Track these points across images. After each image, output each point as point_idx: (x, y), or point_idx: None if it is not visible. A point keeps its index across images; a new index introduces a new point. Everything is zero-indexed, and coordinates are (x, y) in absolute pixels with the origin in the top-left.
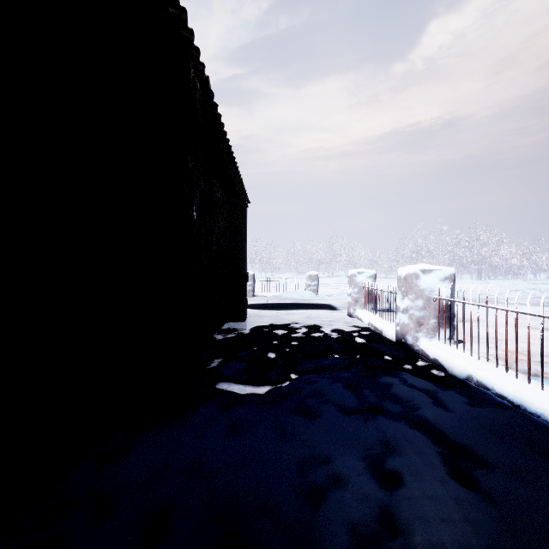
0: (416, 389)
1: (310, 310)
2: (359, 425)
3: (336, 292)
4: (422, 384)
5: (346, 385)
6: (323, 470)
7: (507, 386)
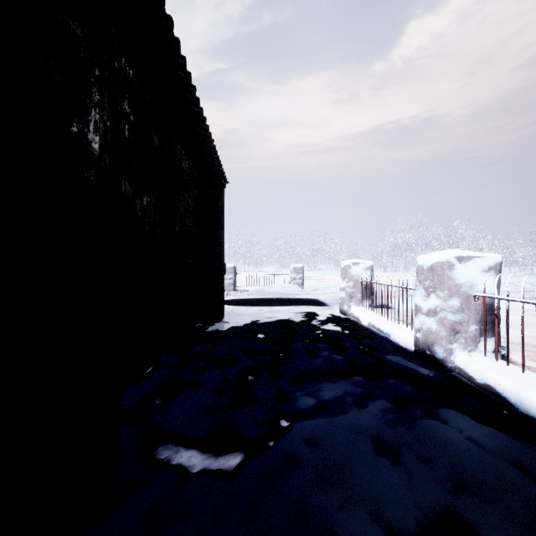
0: (496, 457)
1: (297, 306)
2: None
3: (323, 285)
4: (503, 446)
5: (374, 449)
6: None
7: None
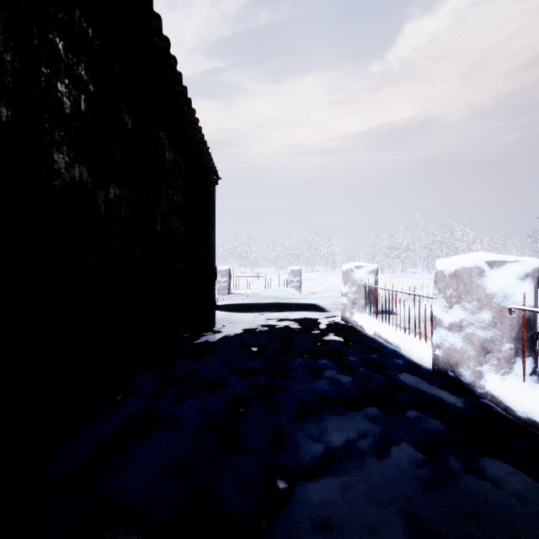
0: None
1: (295, 312)
2: None
3: (321, 288)
4: None
5: (409, 536)
6: None
7: None
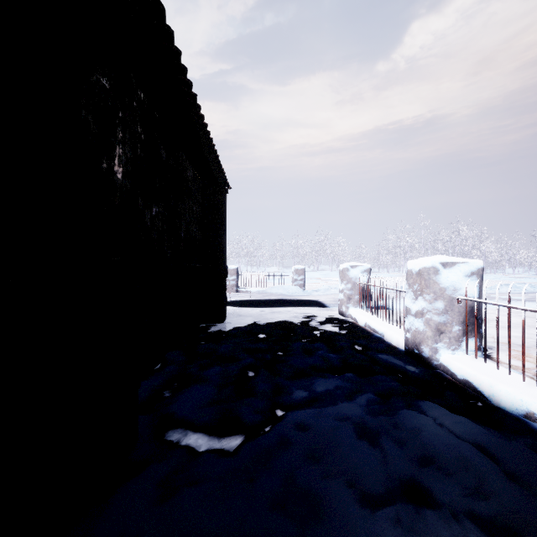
0: (462, 440)
1: (298, 307)
2: None
3: (324, 286)
4: (469, 431)
5: (356, 433)
6: None
7: None
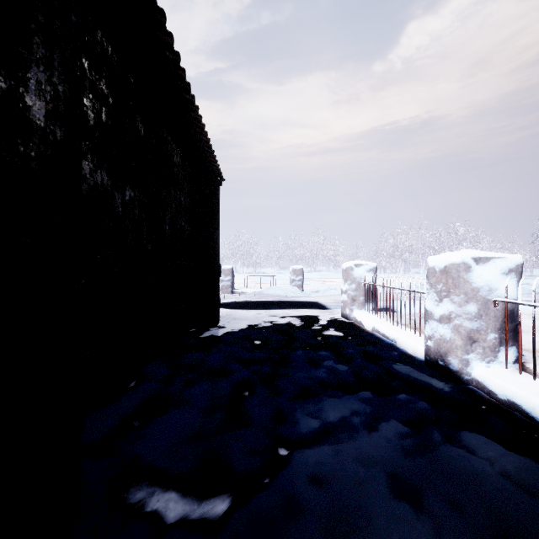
0: None
1: (297, 309)
2: None
3: (323, 287)
4: None
5: (390, 488)
6: None
7: None
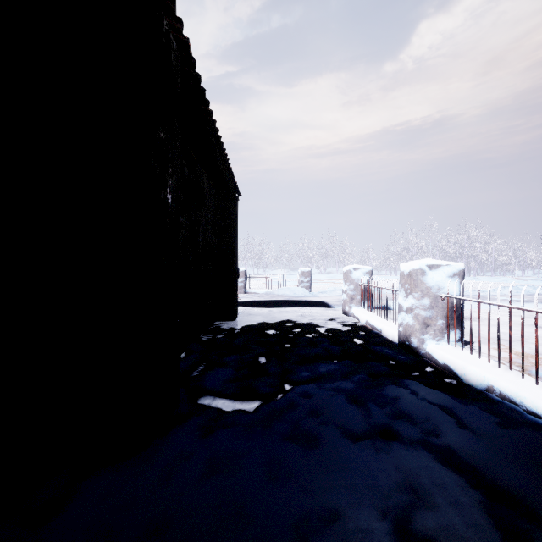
0: (431, 404)
1: (304, 307)
2: (371, 458)
3: (329, 288)
4: (437, 398)
5: (349, 399)
6: (331, 538)
7: (541, 402)
